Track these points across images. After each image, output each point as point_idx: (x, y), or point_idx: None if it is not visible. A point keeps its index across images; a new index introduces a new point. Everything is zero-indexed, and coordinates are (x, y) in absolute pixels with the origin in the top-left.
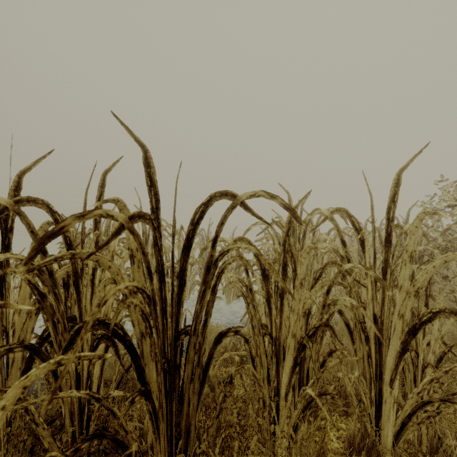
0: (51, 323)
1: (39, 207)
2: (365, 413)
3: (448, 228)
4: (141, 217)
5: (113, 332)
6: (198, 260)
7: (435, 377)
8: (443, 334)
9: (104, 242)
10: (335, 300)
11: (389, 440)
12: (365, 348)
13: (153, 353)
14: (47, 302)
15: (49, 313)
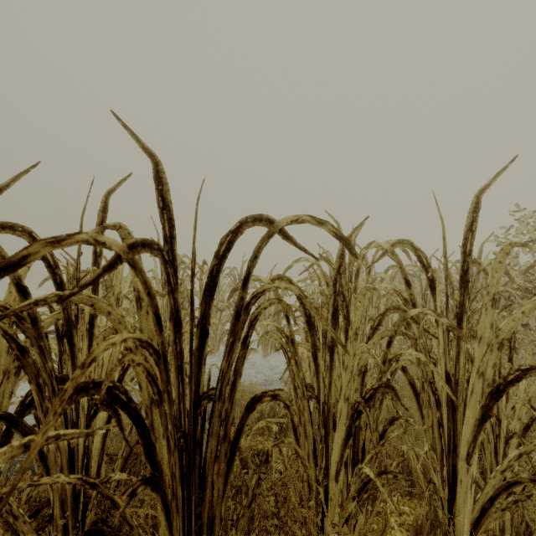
0: (35, 385)
1: (18, 235)
2: (436, 497)
3: (532, 266)
4: (146, 246)
5: (114, 397)
6: (226, 304)
7: (524, 451)
8: (531, 396)
9: (91, 278)
10: (398, 355)
11: (466, 529)
12: (436, 414)
13: (164, 427)
14: (29, 358)
15: (32, 373)
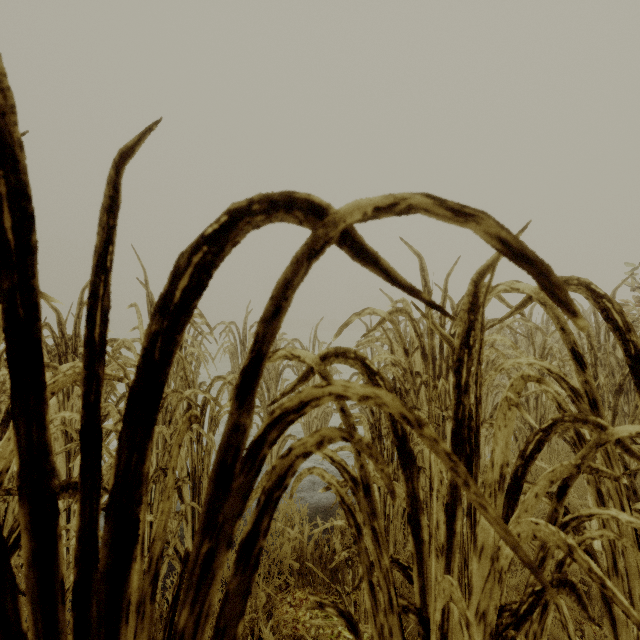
0: None
1: None
2: None
3: None
4: None
5: None
6: (227, 404)
7: None
8: None
9: None
10: (584, 515)
11: None
12: None
13: None
14: None
15: None
